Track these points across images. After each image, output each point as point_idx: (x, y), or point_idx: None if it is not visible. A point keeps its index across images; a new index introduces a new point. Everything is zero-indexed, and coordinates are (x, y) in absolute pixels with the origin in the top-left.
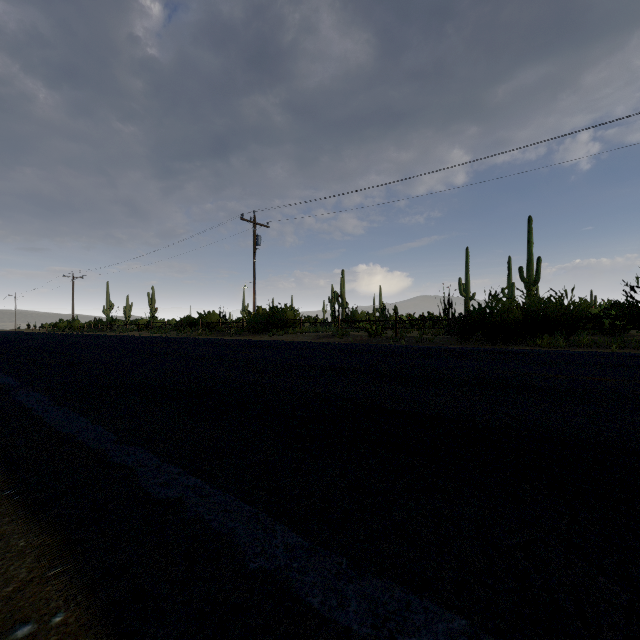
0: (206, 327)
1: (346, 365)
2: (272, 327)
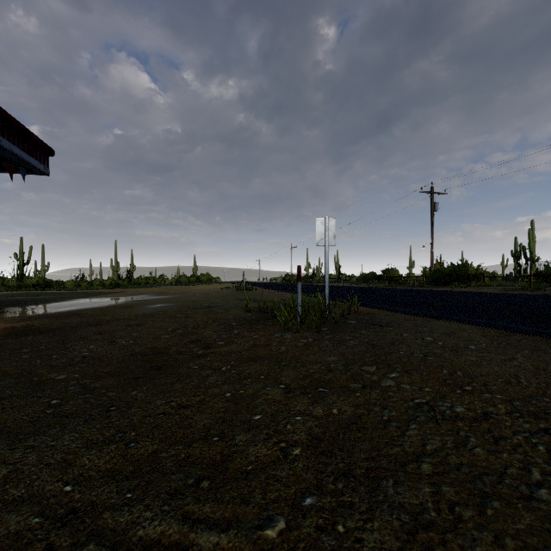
0: (390, 280)
1: (546, 305)
2: (452, 281)
